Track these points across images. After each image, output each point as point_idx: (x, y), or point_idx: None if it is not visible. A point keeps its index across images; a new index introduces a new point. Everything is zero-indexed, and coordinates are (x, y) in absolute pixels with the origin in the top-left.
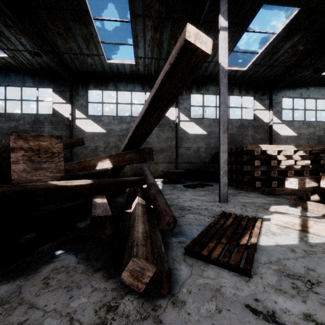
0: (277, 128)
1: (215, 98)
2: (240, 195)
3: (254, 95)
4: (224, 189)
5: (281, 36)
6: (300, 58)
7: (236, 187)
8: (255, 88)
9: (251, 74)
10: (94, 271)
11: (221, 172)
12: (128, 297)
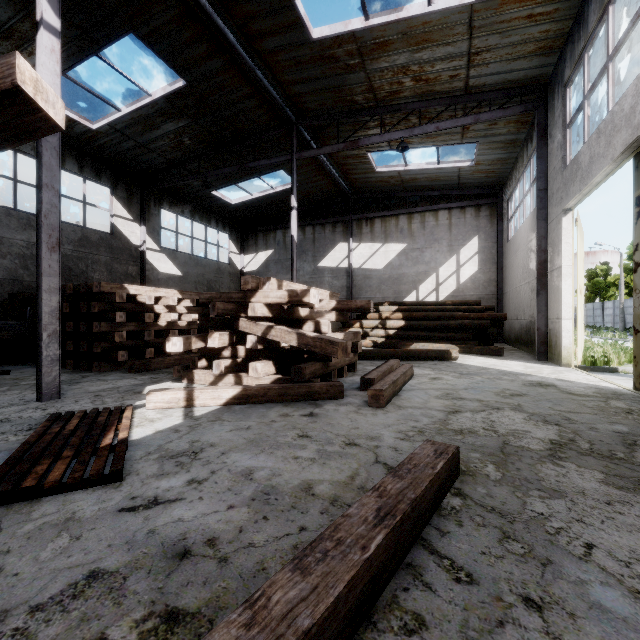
0: (153, 259)
1: (13, 159)
2: (87, 381)
3: (112, 186)
4: (53, 370)
5: (160, 107)
6: (187, 156)
7: (77, 367)
8: (115, 173)
9: (106, 142)
10: None
11: (43, 336)
12: None
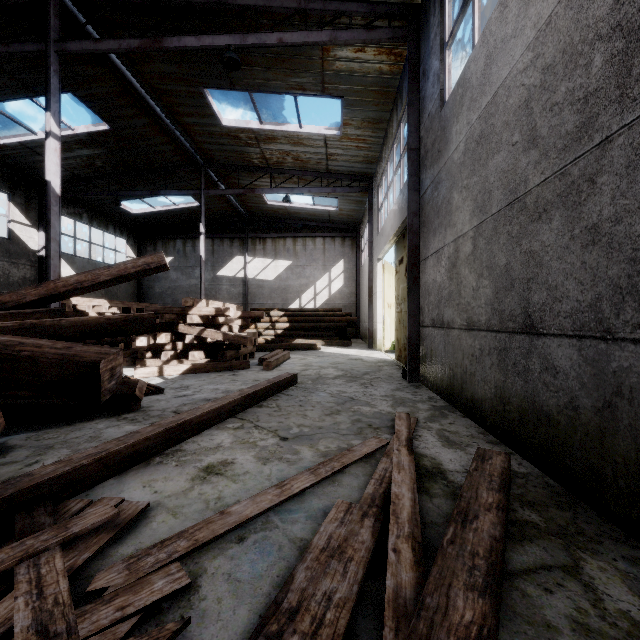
0: None
1: None
2: None
3: (9, 192)
4: None
5: (80, 138)
6: (96, 174)
7: None
8: (12, 179)
9: (10, 154)
10: (70, 425)
11: None
12: (124, 415)
